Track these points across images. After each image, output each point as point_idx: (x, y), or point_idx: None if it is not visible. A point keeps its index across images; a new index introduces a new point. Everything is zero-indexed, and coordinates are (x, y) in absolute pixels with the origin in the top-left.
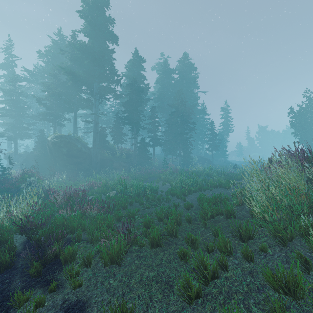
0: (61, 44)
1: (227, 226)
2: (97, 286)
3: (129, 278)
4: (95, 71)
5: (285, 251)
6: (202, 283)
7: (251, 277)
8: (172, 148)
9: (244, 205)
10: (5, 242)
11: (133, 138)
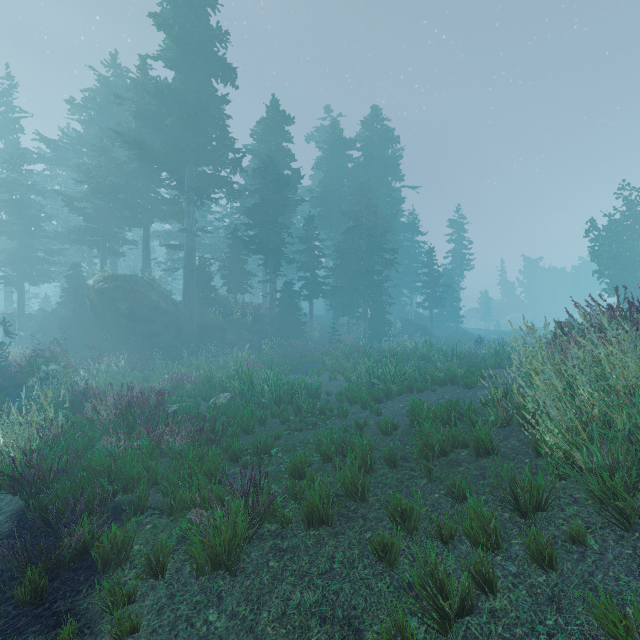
0: (118, 86)
1: (480, 476)
2: (176, 630)
3: (255, 607)
4: (188, 140)
5: (631, 542)
6: (434, 628)
7: (557, 613)
8: (350, 303)
9: (512, 426)
10: None
11: (268, 281)
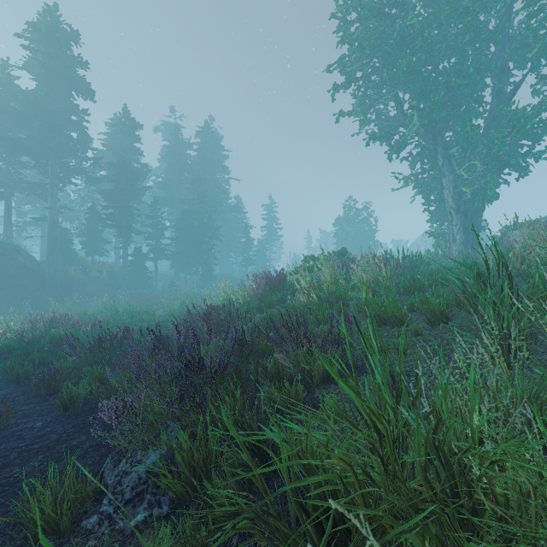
0: None
1: None
2: None
3: None
4: (52, 138)
5: None
6: None
7: None
8: (186, 264)
9: None
10: (12, 350)
11: (122, 248)
